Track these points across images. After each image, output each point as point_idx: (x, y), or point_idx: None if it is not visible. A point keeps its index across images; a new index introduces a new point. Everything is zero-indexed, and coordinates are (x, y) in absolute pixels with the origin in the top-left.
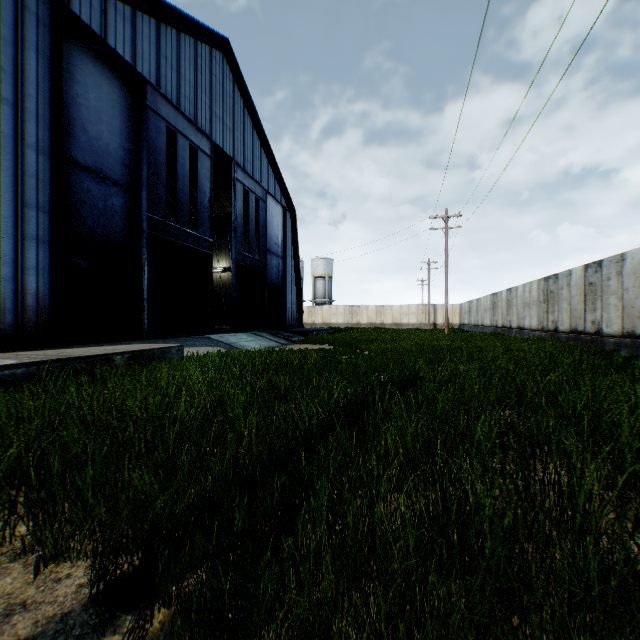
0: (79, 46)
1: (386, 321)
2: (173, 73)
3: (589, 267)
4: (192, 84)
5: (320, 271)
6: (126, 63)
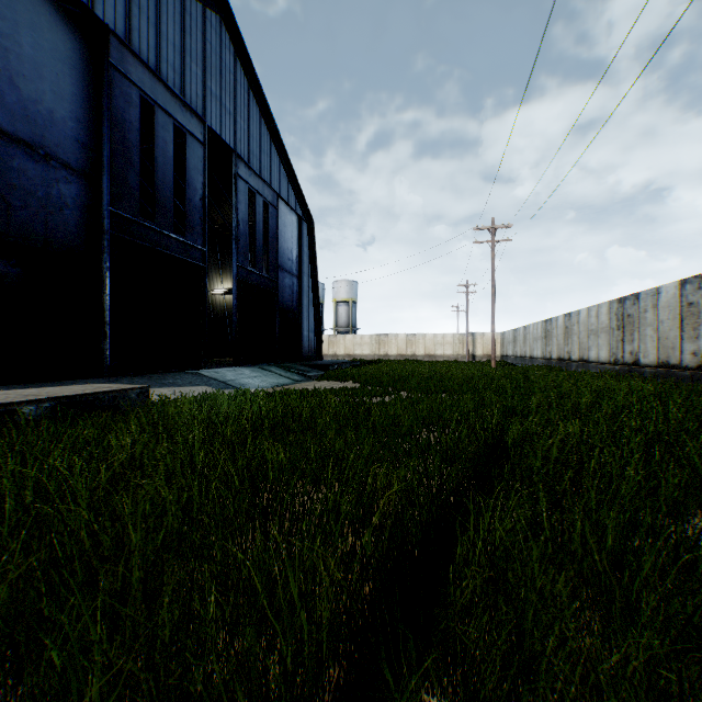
0: None
1: (418, 352)
2: (150, 28)
3: (689, 283)
4: (178, 48)
5: (343, 295)
6: (78, 1)
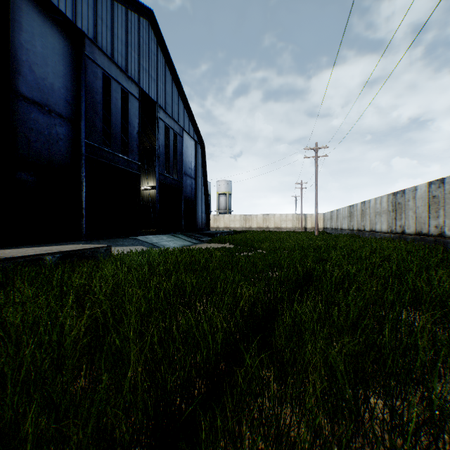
0: (27, 2)
1: (270, 226)
2: (108, 32)
3: (433, 184)
4: (124, 42)
5: (222, 190)
6: (67, 19)
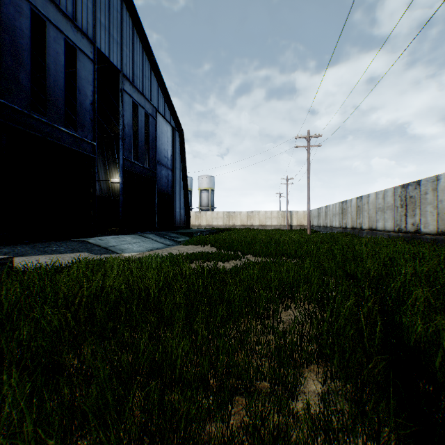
0: None
1: (255, 223)
2: None
3: None
4: None
5: (205, 185)
6: None
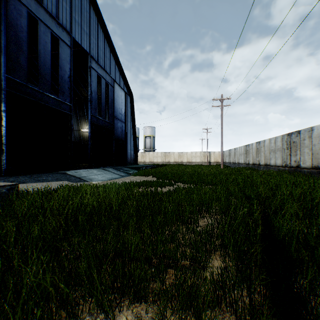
0: None
1: (184, 160)
2: None
3: None
4: None
5: (148, 133)
6: None
